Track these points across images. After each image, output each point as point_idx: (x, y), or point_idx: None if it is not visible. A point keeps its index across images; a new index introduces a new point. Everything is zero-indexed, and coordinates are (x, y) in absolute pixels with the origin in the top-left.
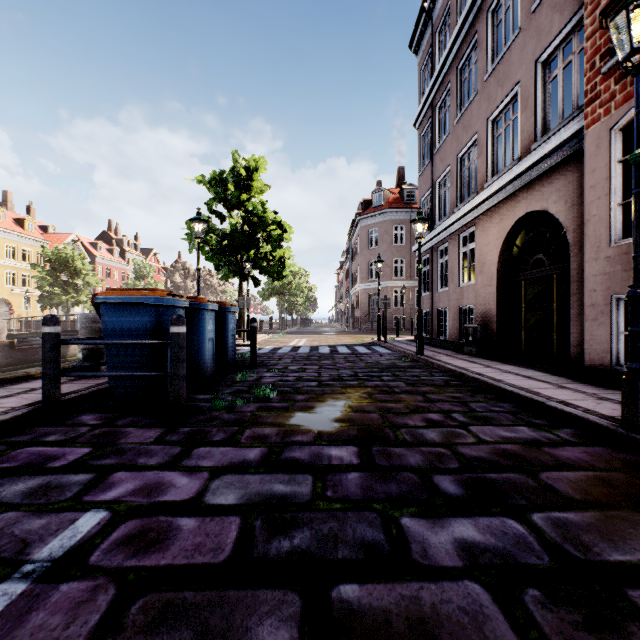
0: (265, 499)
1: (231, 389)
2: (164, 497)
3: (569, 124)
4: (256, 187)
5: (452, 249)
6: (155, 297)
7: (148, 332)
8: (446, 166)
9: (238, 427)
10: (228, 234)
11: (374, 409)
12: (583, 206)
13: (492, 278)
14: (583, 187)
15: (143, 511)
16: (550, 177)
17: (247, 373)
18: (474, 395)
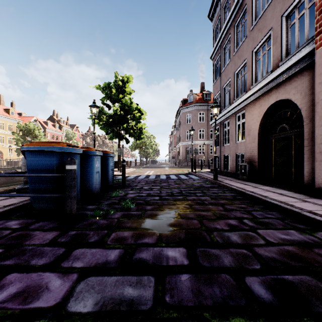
0: (116, 305)
1: (108, 202)
2: (35, 303)
3: (304, 48)
4: (127, 91)
5: (232, 123)
6: (58, 147)
7: (54, 168)
8: (228, 78)
9: (107, 230)
10: (112, 115)
11: (194, 216)
12: (312, 95)
13: (255, 138)
14: (312, 84)
15: (12, 321)
16: (291, 80)
17: (119, 191)
18: (253, 206)
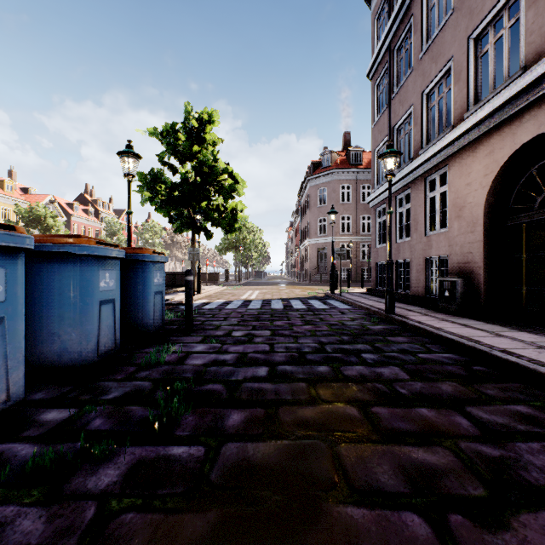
0: None
1: (123, 388)
2: None
3: None
4: (209, 140)
5: (416, 195)
6: None
7: None
8: (408, 107)
9: None
10: (178, 185)
11: (398, 479)
12: None
13: (476, 223)
14: None
15: None
16: None
17: (169, 347)
18: None
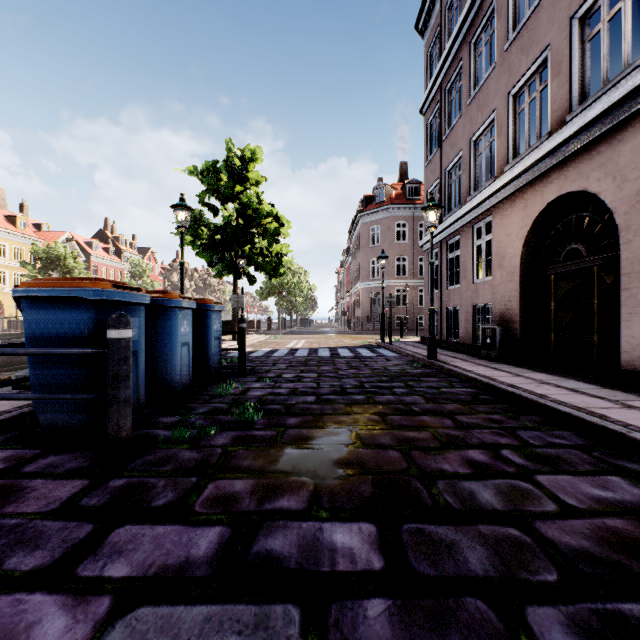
0: None
1: (207, 407)
2: None
3: (622, 82)
4: (252, 178)
5: (464, 242)
6: (93, 289)
7: (84, 337)
8: (457, 152)
9: (197, 477)
10: (221, 228)
11: (391, 441)
12: (639, 182)
13: (514, 273)
14: (639, 158)
15: None
16: (591, 151)
17: (231, 384)
18: (516, 417)
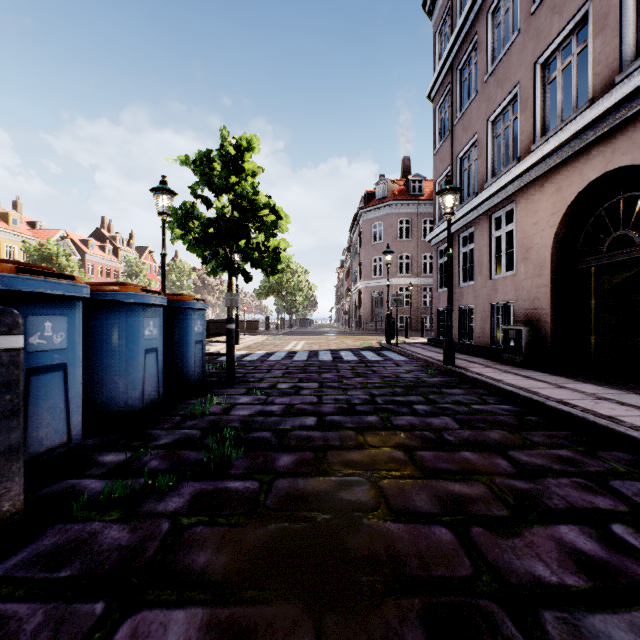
0: None
1: (172, 435)
2: None
3: None
4: (248, 169)
5: (480, 234)
6: None
7: None
8: (472, 135)
9: (107, 602)
10: (214, 221)
11: (433, 504)
12: None
13: (543, 266)
14: None
15: None
16: None
17: (213, 399)
18: (593, 453)
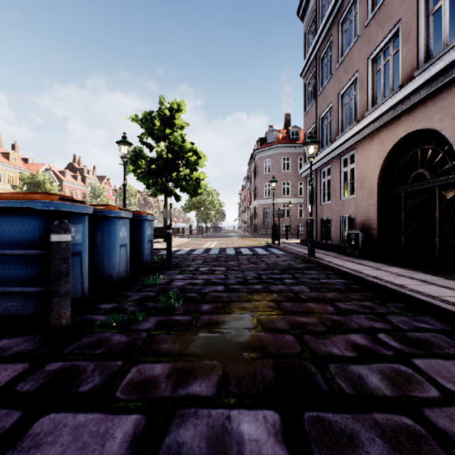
0: None
1: (139, 295)
2: None
3: None
4: (178, 124)
5: (334, 170)
6: (42, 201)
7: (35, 240)
8: (329, 103)
9: (123, 361)
10: (155, 160)
11: (286, 326)
12: None
13: (372, 192)
14: None
15: None
16: (435, 98)
17: (160, 276)
18: (384, 304)
